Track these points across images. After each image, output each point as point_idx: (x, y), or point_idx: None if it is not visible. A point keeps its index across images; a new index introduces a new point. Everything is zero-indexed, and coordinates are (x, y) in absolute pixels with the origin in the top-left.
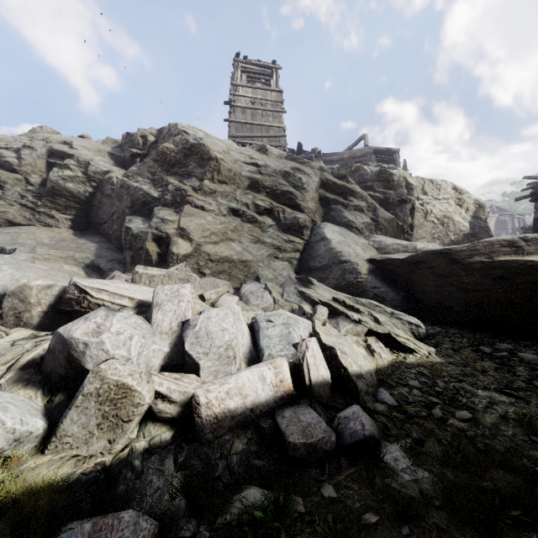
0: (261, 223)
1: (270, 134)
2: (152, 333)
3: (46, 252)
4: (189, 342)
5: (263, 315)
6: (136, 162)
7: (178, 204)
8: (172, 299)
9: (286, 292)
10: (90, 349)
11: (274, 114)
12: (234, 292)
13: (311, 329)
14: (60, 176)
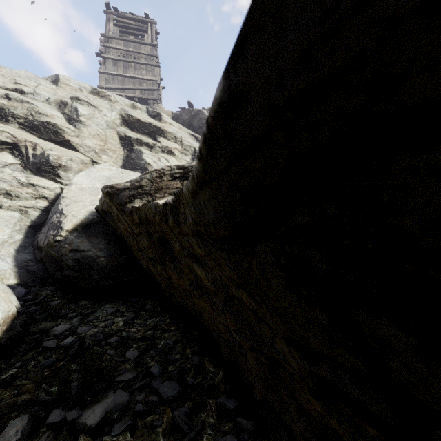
0: None
1: (142, 86)
2: None
3: None
4: None
5: None
6: None
7: None
8: None
9: None
10: None
11: (147, 68)
12: None
13: None
14: None
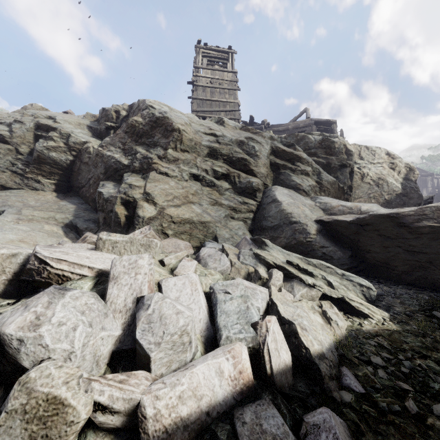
0: (218, 187)
1: (226, 108)
2: (104, 314)
3: (30, 213)
4: (140, 328)
5: (220, 285)
6: (110, 134)
7: (145, 171)
8: (129, 271)
9: (242, 254)
10: (25, 345)
11: (230, 92)
12: (194, 252)
13: (268, 298)
14: (45, 146)
